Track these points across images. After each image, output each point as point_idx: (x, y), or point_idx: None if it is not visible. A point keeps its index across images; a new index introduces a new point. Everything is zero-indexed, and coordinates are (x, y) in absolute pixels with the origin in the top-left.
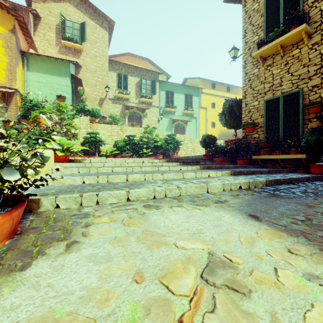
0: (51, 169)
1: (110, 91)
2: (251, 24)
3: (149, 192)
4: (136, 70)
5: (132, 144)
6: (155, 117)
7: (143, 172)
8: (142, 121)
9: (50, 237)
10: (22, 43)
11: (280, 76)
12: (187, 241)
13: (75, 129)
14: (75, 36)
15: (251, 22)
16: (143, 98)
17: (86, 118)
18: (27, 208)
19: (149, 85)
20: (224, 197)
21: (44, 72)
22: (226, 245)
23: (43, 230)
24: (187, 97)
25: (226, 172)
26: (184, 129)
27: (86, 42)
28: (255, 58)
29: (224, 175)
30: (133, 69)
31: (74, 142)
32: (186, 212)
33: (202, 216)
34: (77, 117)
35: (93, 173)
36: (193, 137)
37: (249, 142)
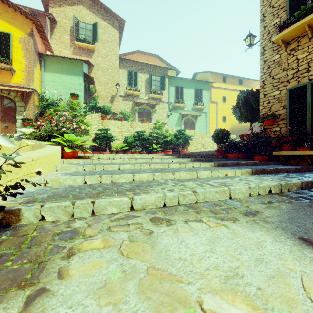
0: (55, 166)
1: (121, 88)
2: (270, 6)
3: (157, 199)
4: (145, 67)
5: (142, 140)
6: (164, 113)
7: (151, 171)
8: (151, 117)
9: (10, 279)
10: (39, 45)
11: (307, 61)
12: (219, 296)
13: (87, 126)
14: (88, 36)
15: (270, 4)
16: (153, 94)
17: (97, 115)
18: (3, 221)
19: (159, 81)
20: (253, 206)
21: (59, 72)
22: (290, 310)
23: (6, 263)
24: (197, 91)
25: (247, 170)
26: (194, 124)
27: (98, 42)
28: (276, 43)
29: (244, 174)
30: (143, 66)
31: (82, 138)
32: (208, 232)
33: (232, 239)
34: (89, 114)
35: (98, 171)
36: (203, 132)
37: (268, 136)
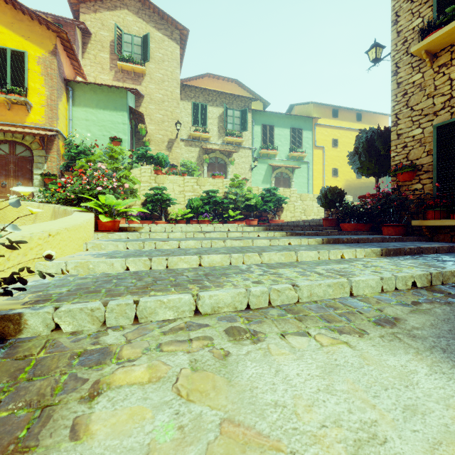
0: (85, 244)
1: (183, 128)
2: (407, 0)
3: (237, 297)
4: (218, 97)
5: (213, 203)
6: (246, 164)
7: (227, 250)
8: (227, 171)
9: None
10: (66, 68)
11: None
12: None
13: (134, 184)
14: (135, 54)
15: None
16: (229, 136)
17: (148, 167)
18: None
19: (238, 118)
20: (390, 309)
21: (94, 106)
22: None
23: None
24: (295, 132)
25: (373, 250)
26: (290, 180)
27: (149, 61)
28: (416, 56)
29: (369, 256)
30: (215, 96)
31: (126, 202)
32: (320, 354)
33: (361, 367)
34: (137, 167)
35: (147, 250)
36: (303, 191)
37: (404, 197)
